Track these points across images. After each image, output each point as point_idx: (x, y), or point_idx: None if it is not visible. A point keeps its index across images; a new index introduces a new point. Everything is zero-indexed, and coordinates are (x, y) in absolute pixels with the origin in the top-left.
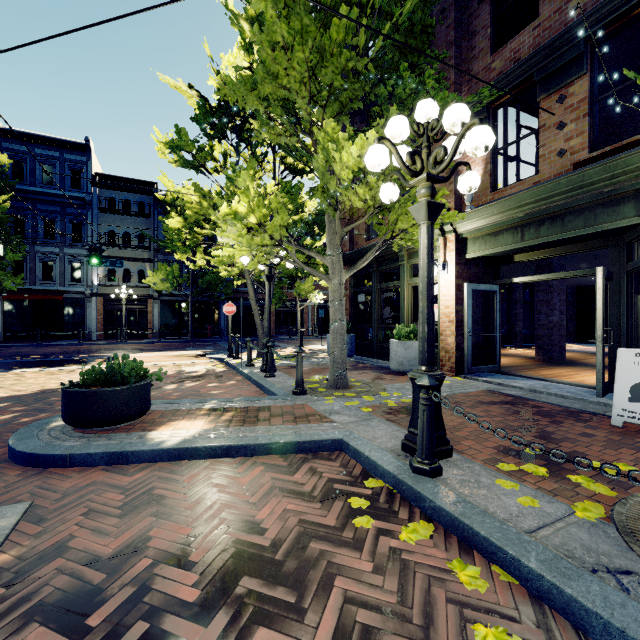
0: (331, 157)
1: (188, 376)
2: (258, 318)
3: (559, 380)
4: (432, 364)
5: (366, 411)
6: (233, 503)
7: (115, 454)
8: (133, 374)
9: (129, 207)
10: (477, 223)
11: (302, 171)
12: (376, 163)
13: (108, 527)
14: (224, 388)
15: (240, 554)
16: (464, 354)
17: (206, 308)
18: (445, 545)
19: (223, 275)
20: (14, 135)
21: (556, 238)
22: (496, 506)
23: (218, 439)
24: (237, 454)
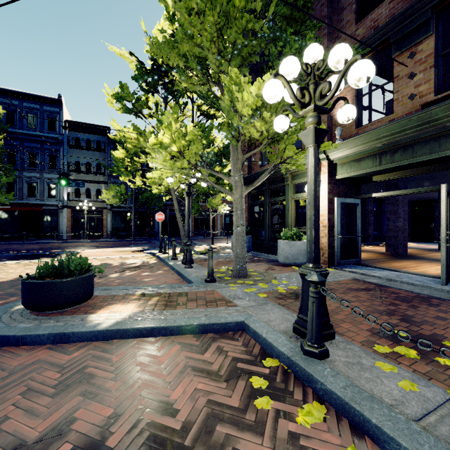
0: (235, 97)
1: (128, 267)
2: (181, 224)
3: (408, 271)
4: (318, 262)
5: (262, 296)
6: (151, 382)
7: (59, 335)
8: (78, 268)
9: (90, 144)
10: (345, 152)
11: (213, 116)
12: (272, 95)
13: (40, 407)
14: (154, 276)
15: (153, 438)
16: (334, 251)
17: (145, 216)
18: (338, 429)
19: (155, 192)
20: (7, 93)
21: (407, 162)
22: (380, 390)
23: (144, 321)
24: (159, 334)
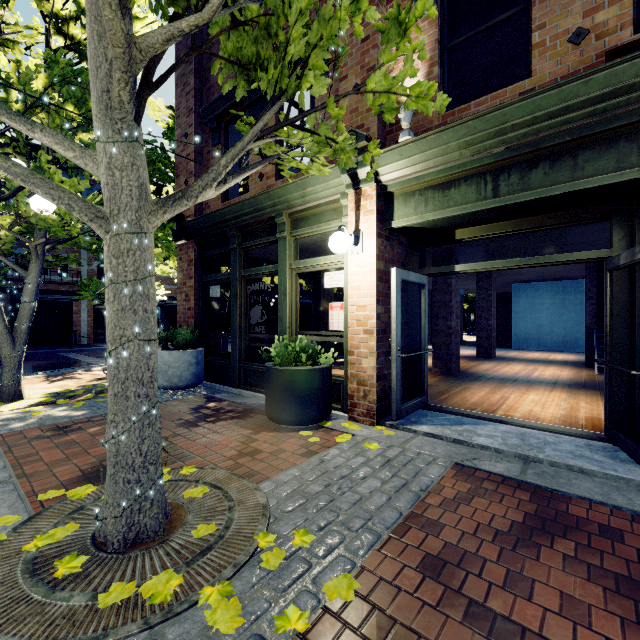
0: None
1: None
2: None
3: (523, 421)
4: None
5: None
6: None
7: None
8: None
9: None
10: (416, 165)
11: None
12: None
13: None
14: None
15: None
16: (391, 387)
17: None
18: None
19: None
20: None
21: (563, 190)
22: None
23: None
24: None
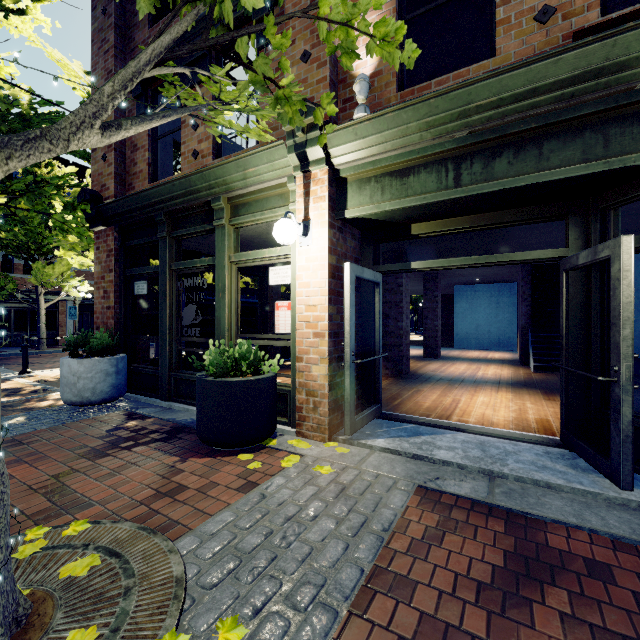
0: None
1: None
2: None
3: (480, 428)
4: None
5: None
6: None
7: None
8: None
9: None
10: (373, 147)
11: None
12: None
13: None
14: None
15: None
16: (345, 398)
17: None
18: None
19: None
20: None
21: (528, 181)
22: None
23: None
24: None
